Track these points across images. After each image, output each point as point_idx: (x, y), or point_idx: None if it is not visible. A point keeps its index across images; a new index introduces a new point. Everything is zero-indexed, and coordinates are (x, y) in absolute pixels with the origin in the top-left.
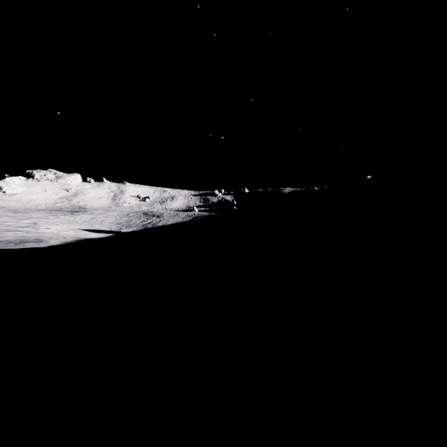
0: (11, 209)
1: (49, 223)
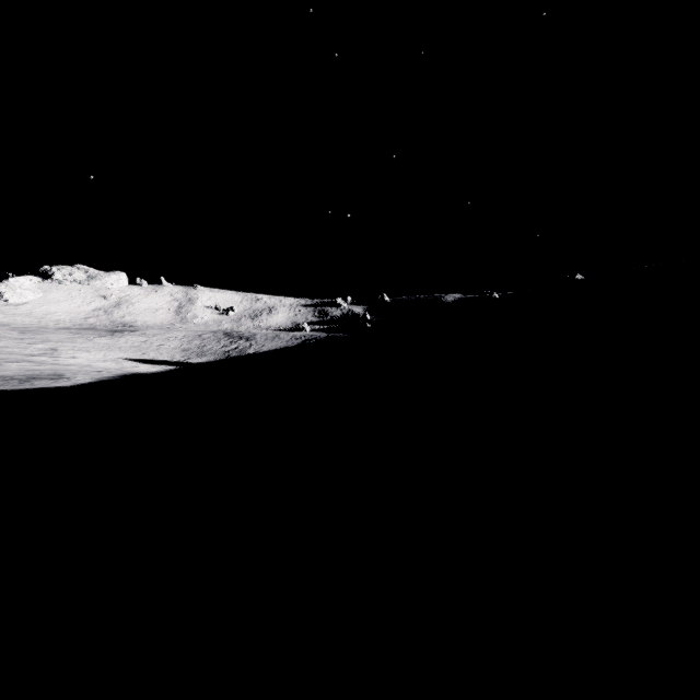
0: (17, 328)
1: (76, 350)
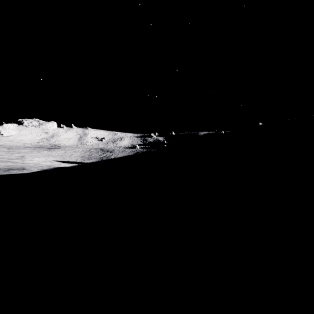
0: (6, 147)
1: (33, 156)
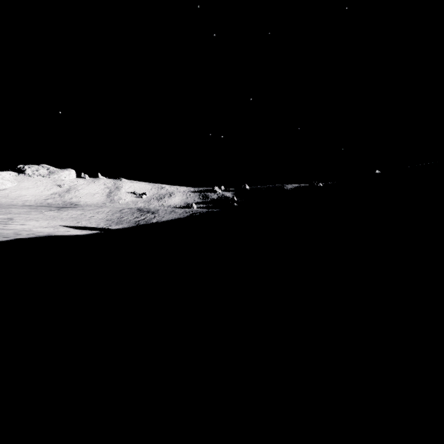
0: None
1: (27, 219)
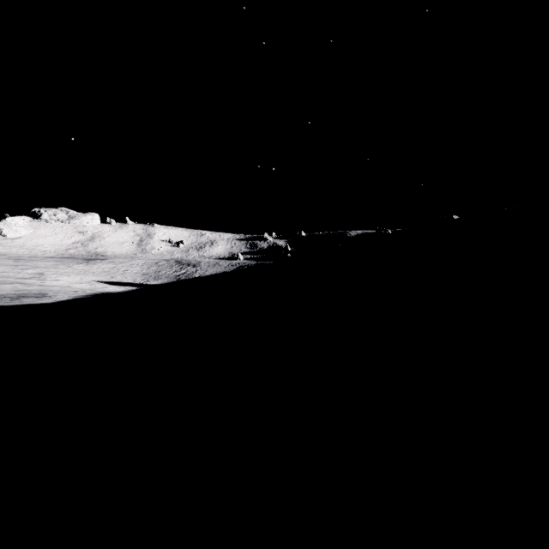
0: (12, 257)
1: (58, 274)
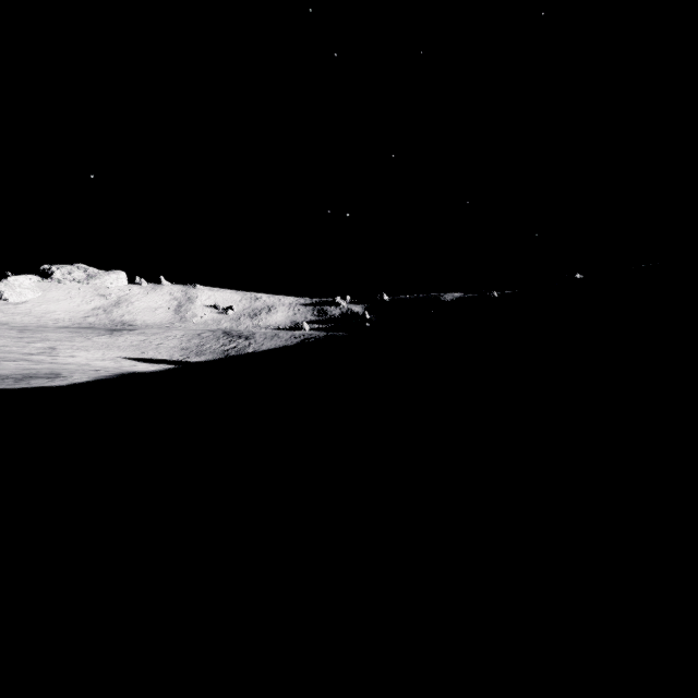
0: (16, 327)
1: (74, 349)
